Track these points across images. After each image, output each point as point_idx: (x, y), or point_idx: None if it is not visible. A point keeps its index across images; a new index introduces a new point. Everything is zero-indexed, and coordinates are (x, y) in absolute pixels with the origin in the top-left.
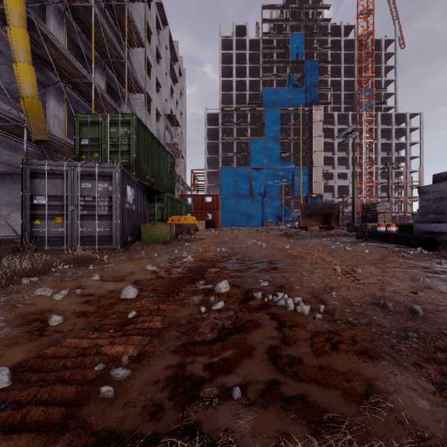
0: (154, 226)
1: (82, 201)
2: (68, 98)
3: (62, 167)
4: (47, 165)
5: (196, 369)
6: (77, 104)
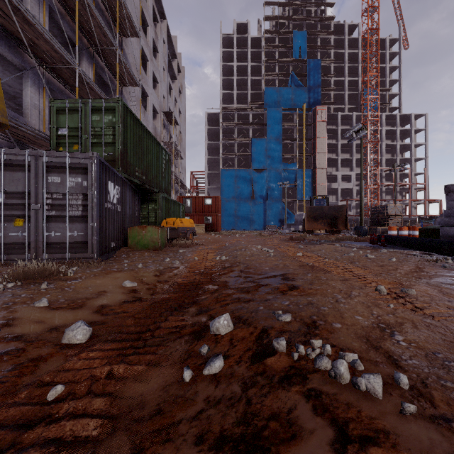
0: (143, 230)
1: (48, 199)
2: (50, 86)
3: (23, 157)
4: (4, 154)
5: None
6: (60, 93)
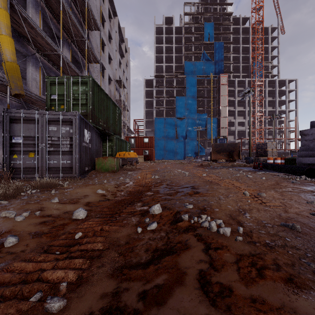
0: (105, 159)
1: (49, 140)
2: (43, 66)
3: (34, 115)
4: (23, 113)
5: (130, 298)
6: (49, 70)
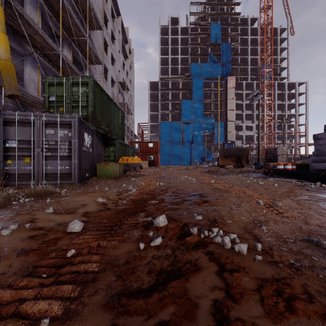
0: (107, 165)
1: (46, 145)
2: (42, 66)
3: (30, 117)
4: (17, 115)
5: None
6: (49, 71)
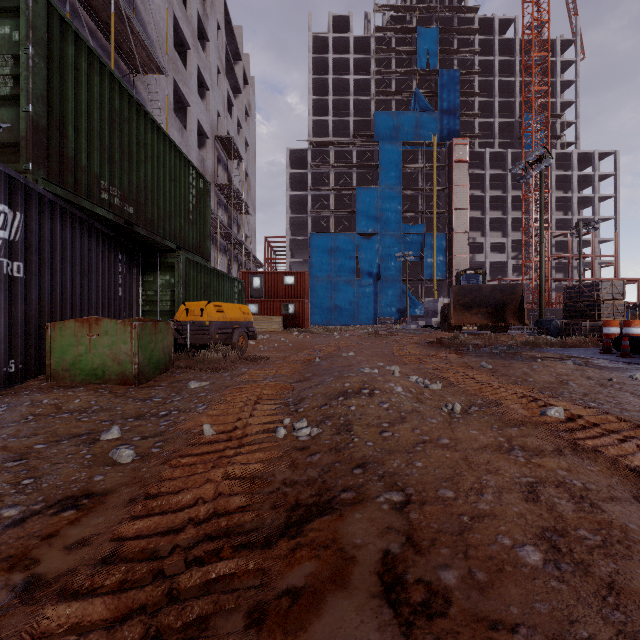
0: (91, 330)
1: None
2: None
3: None
4: None
5: None
6: None
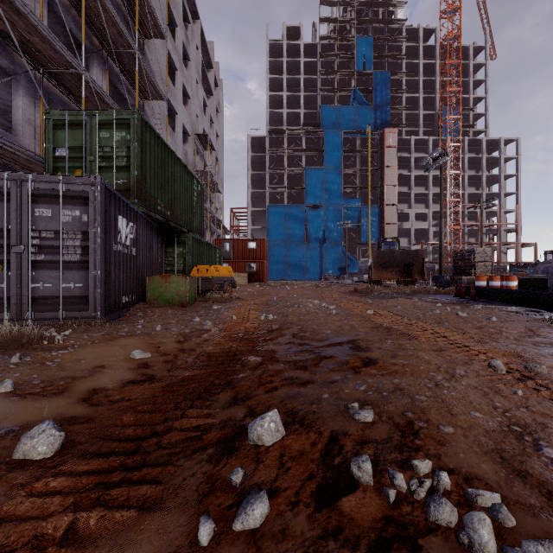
0: (166, 280)
1: (35, 238)
2: (49, 97)
3: (1, 182)
4: None
5: None
6: (63, 107)
